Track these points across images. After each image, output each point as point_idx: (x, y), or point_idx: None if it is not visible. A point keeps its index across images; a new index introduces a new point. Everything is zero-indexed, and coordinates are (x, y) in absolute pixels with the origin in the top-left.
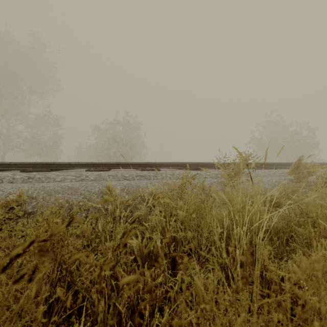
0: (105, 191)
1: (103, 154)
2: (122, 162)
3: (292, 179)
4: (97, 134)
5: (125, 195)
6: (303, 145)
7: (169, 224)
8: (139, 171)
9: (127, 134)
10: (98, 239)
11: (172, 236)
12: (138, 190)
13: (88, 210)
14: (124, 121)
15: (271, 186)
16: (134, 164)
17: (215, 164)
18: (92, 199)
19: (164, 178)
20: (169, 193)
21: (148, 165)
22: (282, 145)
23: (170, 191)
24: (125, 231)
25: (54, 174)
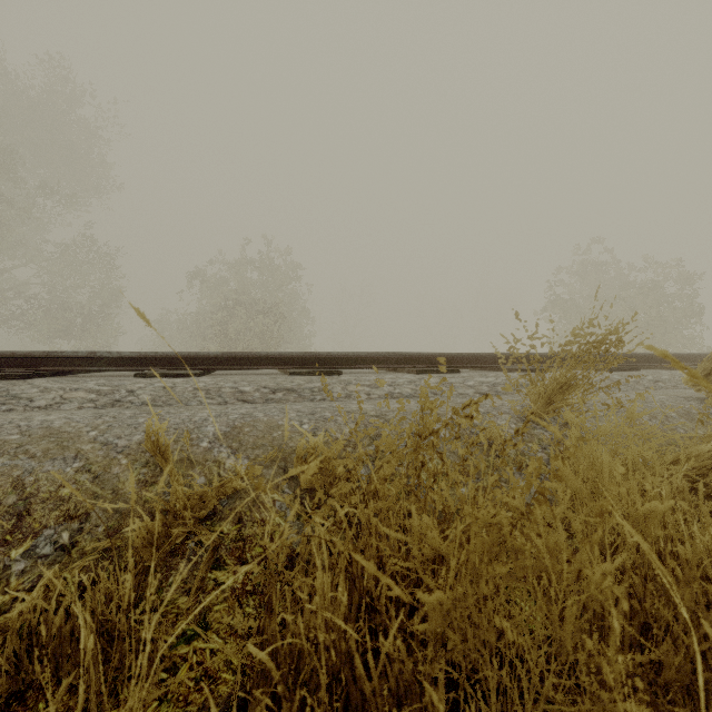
0: (148, 450)
1: (214, 335)
2: (240, 353)
3: (699, 397)
4: (202, 289)
5: (227, 459)
6: (667, 314)
7: (374, 610)
8: (285, 378)
9: (270, 290)
10: (73, 674)
11: (389, 703)
12: (271, 440)
13: (84, 518)
14: (263, 261)
15: (657, 421)
16: (273, 357)
17: (483, 358)
18: (110, 475)
19: (353, 395)
20: (369, 447)
21: (310, 361)
22: (620, 314)
23: (372, 440)
24: (207, 606)
25: (35, 386)
